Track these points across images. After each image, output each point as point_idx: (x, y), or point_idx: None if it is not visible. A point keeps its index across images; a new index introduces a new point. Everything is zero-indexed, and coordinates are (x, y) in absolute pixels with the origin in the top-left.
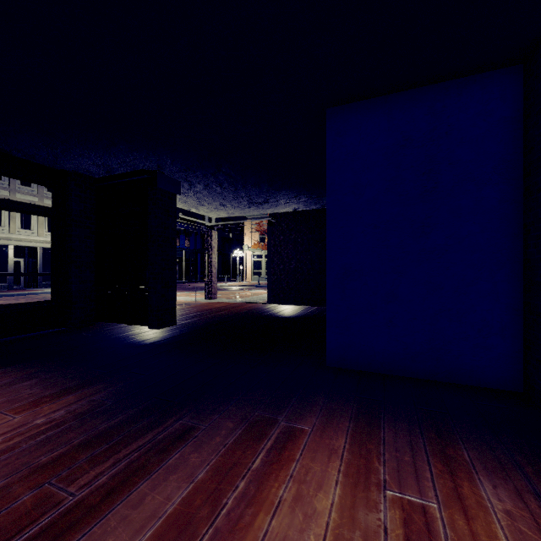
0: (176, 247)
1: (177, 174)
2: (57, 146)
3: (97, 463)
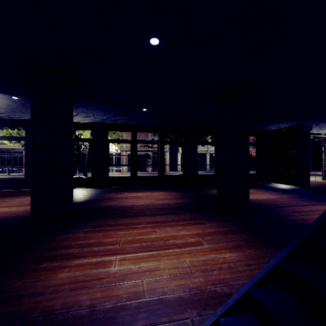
0: (309, 153)
1: (310, 123)
2: (265, 125)
3: (306, 202)
